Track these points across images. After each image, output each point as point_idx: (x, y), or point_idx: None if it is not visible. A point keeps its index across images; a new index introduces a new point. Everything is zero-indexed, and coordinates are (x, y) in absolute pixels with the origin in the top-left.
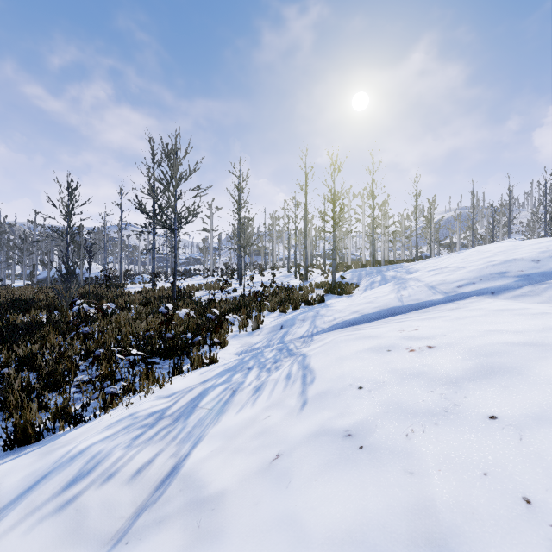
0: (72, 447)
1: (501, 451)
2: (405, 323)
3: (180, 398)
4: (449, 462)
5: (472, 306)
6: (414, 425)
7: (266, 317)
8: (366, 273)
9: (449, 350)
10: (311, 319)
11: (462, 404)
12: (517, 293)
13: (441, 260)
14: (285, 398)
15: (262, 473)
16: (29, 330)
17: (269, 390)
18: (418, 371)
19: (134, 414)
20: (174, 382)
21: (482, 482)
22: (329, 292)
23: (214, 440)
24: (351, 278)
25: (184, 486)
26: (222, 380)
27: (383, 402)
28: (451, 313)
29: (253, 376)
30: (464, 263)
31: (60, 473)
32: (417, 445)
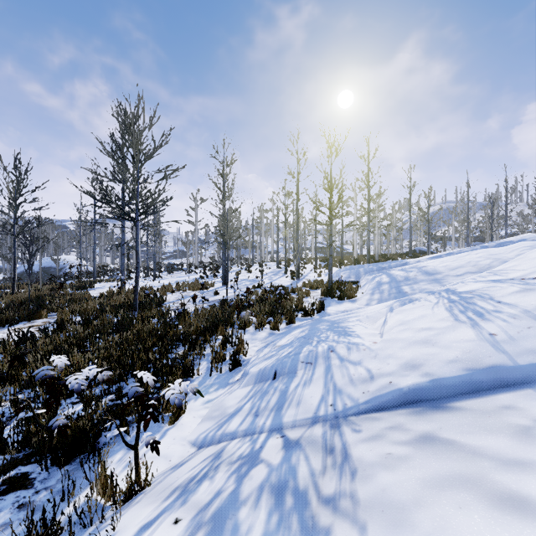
0: None
1: None
2: None
3: None
4: None
5: None
6: None
7: (251, 340)
8: (366, 271)
9: None
10: (324, 364)
11: None
12: None
13: (460, 258)
14: None
15: None
16: None
17: None
18: None
19: None
20: None
21: None
22: (326, 295)
23: None
24: (348, 276)
25: None
26: None
27: None
28: None
29: None
30: None
31: None
32: None
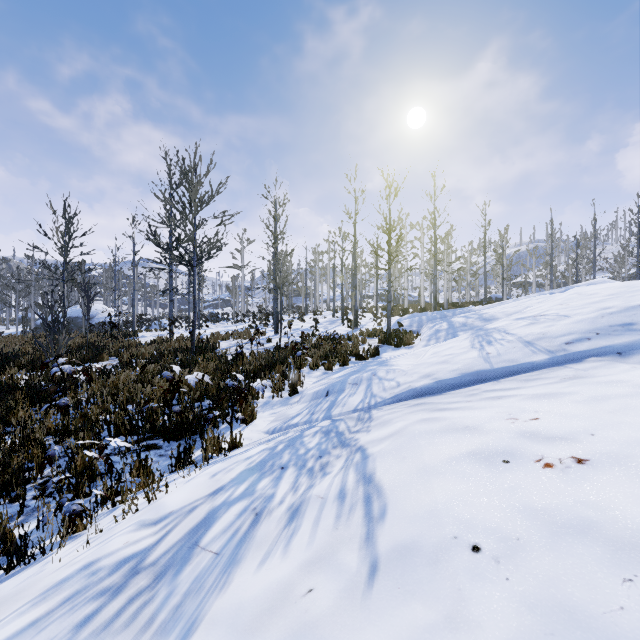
0: None
1: None
2: (511, 402)
3: (174, 526)
4: None
5: (601, 375)
6: None
7: (307, 377)
8: (428, 319)
9: (620, 471)
10: (366, 383)
11: None
12: None
13: (521, 304)
14: (338, 545)
15: None
16: None
17: (312, 520)
18: (579, 517)
19: (92, 564)
20: (172, 490)
21: None
22: (383, 343)
23: (215, 635)
24: (410, 324)
25: None
26: (240, 491)
27: (533, 598)
28: (578, 388)
29: (287, 484)
30: (566, 310)
31: None
32: None
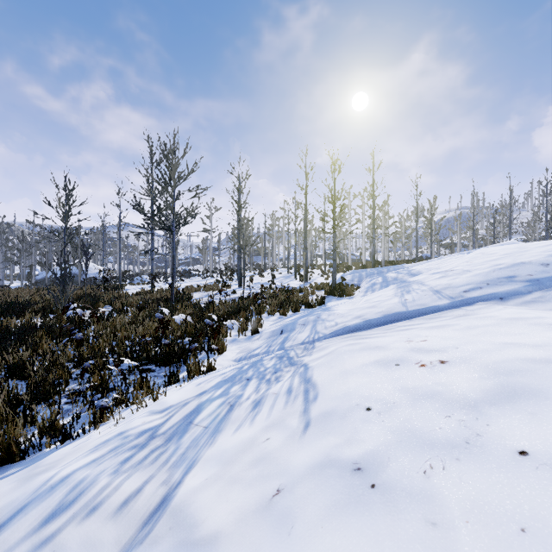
0: (54, 473)
1: (539, 499)
2: (412, 331)
3: (174, 413)
4: (478, 511)
5: (481, 313)
6: (432, 459)
7: (265, 321)
8: (367, 274)
9: (464, 366)
10: (312, 324)
11: (486, 435)
12: (527, 299)
13: (443, 262)
14: (285, 416)
15: (261, 513)
16: (21, 336)
17: (269, 406)
18: (432, 390)
19: (123, 433)
20: (169, 394)
21: (521, 541)
22: (329, 294)
23: (209, 465)
24: (351, 279)
25: (174, 524)
26: (219, 393)
27: (395, 428)
28: (460, 321)
29: (251, 388)
30: (469, 266)
31: (39, 505)
32: (438, 486)
